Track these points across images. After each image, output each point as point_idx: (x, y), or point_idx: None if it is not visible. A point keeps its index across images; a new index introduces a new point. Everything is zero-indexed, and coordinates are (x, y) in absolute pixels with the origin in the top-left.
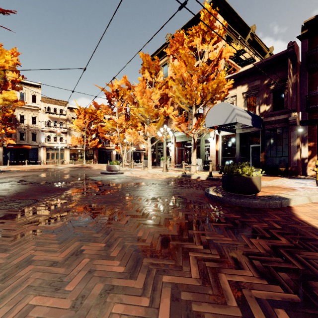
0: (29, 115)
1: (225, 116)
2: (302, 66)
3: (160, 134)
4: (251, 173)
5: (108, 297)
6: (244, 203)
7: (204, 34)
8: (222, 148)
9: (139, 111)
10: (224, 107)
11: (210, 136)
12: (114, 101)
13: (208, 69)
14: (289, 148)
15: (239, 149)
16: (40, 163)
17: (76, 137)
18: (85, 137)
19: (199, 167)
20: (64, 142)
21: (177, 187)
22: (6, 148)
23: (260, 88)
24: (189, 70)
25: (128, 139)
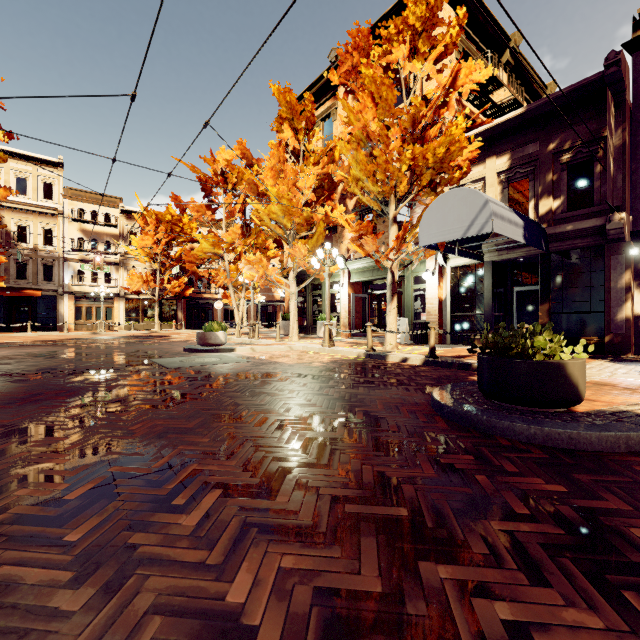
0: (38, 226)
1: (465, 219)
2: (635, 111)
3: (317, 264)
4: (557, 350)
5: None
6: (555, 438)
7: (417, 36)
8: (452, 295)
9: (271, 212)
10: (464, 198)
11: (427, 269)
12: (217, 195)
13: (425, 114)
14: (608, 293)
15: (491, 296)
16: (62, 328)
17: (139, 274)
18: (158, 274)
19: (403, 337)
20: (113, 283)
21: (358, 383)
22: None
23: (538, 161)
24: (382, 116)
25: (248, 275)
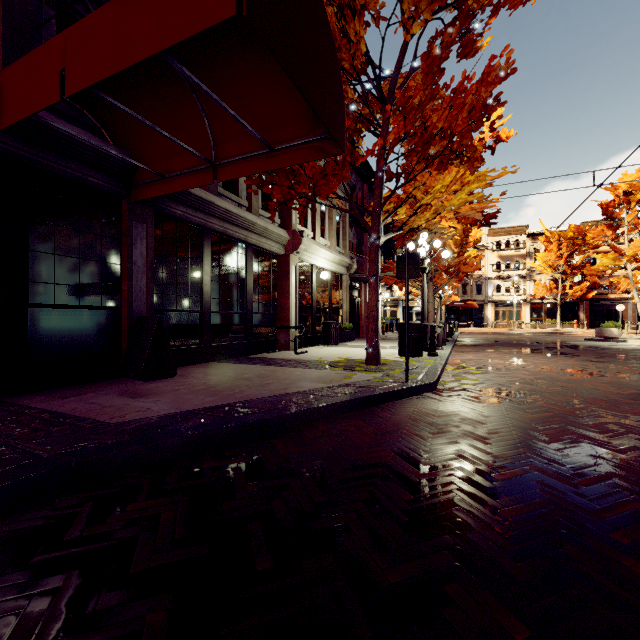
0: None
1: None
2: None
3: None
4: None
5: (565, 361)
6: None
7: None
8: None
9: None
10: None
11: None
12: (618, 215)
13: None
14: None
15: None
16: (487, 325)
17: (543, 284)
18: (559, 282)
19: None
20: (521, 292)
21: None
22: (448, 307)
23: None
24: None
25: None
